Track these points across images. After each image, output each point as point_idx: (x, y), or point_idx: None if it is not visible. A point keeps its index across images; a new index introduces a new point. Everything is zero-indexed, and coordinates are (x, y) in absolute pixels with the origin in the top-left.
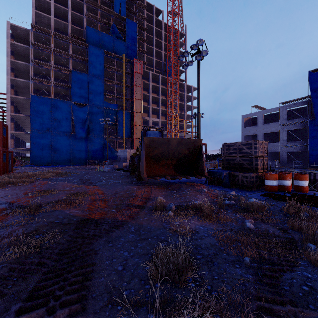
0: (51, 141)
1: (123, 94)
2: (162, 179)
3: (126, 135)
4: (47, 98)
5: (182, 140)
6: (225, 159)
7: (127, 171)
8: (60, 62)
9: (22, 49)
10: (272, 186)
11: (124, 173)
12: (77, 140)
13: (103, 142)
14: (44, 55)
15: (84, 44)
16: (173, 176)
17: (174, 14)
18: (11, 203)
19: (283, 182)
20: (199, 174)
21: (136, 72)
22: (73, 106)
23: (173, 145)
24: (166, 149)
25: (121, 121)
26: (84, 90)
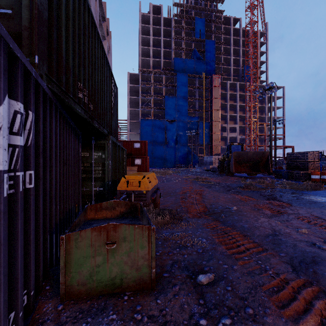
0: (152, 150)
1: (203, 107)
2: (242, 176)
3: (206, 143)
4: (150, 120)
5: (255, 152)
6: (287, 163)
7: (214, 171)
8: (156, 91)
9: (134, 88)
10: (315, 178)
11: (213, 172)
12: (168, 148)
13: (187, 149)
14: (147, 89)
15: (173, 73)
16: (249, 172)
17: (253, 24)
18: (182, 179)
19: (324, 177)
20: (267, 171)
21: (214, 86)
22: (166, 123)
23: (250, 155)
24: (245, 157)
25: (202, 131)
26: (173, 109)
